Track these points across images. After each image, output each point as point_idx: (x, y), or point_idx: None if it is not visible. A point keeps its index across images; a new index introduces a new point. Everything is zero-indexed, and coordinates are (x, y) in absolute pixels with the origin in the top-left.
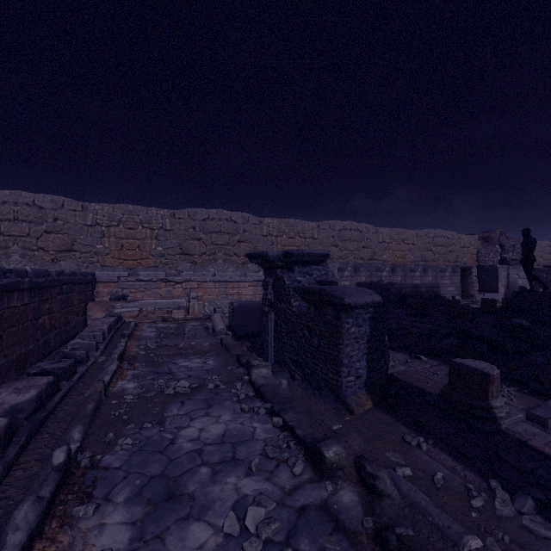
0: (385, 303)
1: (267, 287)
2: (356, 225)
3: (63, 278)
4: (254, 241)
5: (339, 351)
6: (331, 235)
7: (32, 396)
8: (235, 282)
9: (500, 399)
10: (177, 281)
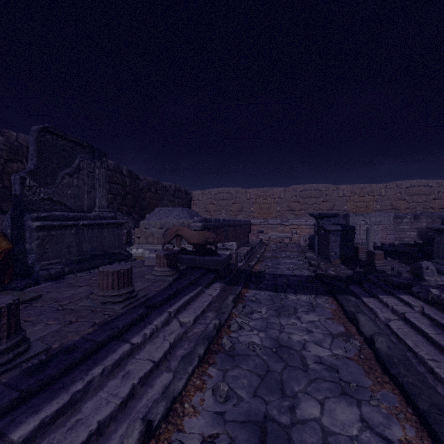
0: (345, 230)
1: (315, 226)
2: (425, 182)
3: (244, 222)
4: (333, 201)
5: (328, 245)
6: (397, 192)
7: (249, 248)
8: None
9: (380, 261)
10: (286, 224)
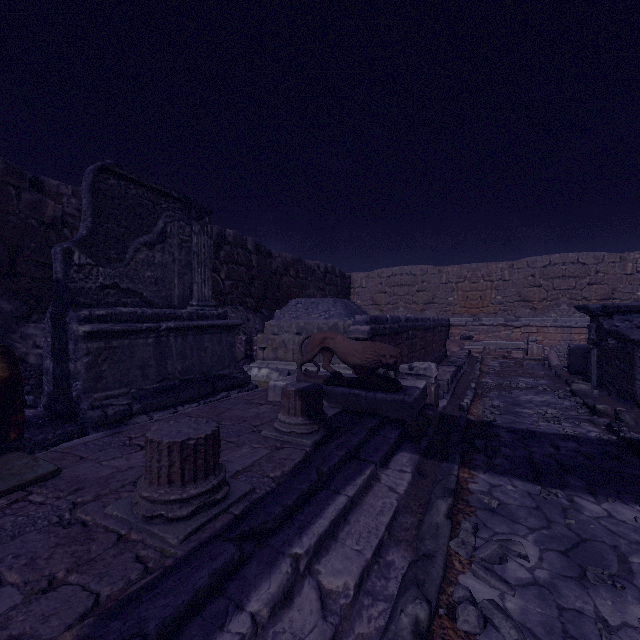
0: None
1: (590, 330)
2: None
3: (439, 323)
4: (611, 282)
5: (633, 370)
6: None
7: (453, 370)
8: (582, 328)
9: None
10: (516, 325)
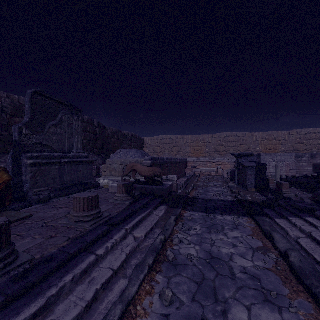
0: (259, 166)
1: (235, 163)
2: (319, 129)
3: (182, 160)
4: (248, 144)
5: (246, 177)
6: (297, 137)
7: (186, 180)
8: None
9: (286, 190)
10: (213, 162)
